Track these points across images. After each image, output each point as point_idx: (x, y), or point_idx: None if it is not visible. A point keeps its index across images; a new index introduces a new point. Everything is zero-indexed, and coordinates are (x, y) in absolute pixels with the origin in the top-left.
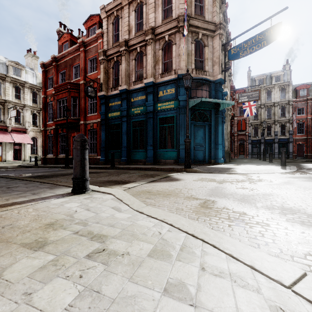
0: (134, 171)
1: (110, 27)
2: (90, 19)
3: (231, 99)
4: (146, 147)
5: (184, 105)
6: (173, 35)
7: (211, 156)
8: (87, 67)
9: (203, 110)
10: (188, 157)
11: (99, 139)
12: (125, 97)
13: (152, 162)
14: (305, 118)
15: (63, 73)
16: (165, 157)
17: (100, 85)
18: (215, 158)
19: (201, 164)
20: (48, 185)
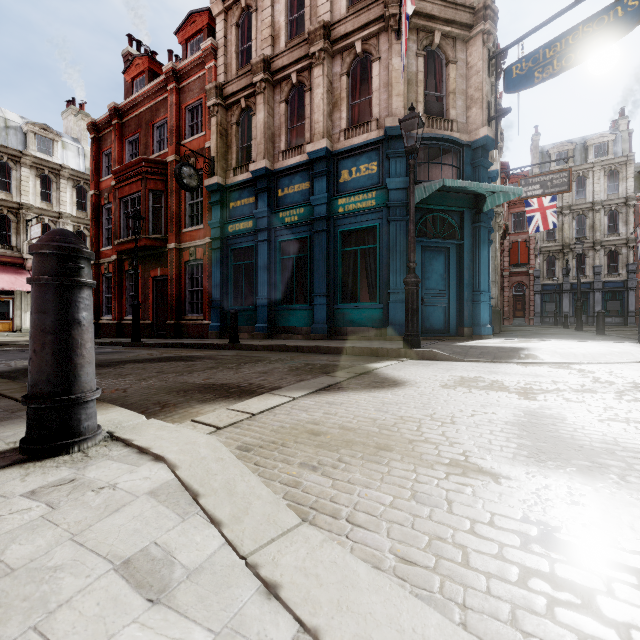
0: (282, 355)
1: (232, 32)
2: (191, 21)
3: None
4: (310, 300)
5: (399, 200)
6: (374, 39)
7: (464, 320)
8: (183, 125)
9: (444, 212)
10: (415, 320)
11: (208, 283)
12: (263, 187)
13: (325, 333)
14: None
15: (133, 142)
16: (356, 322)
17: (209, 163)
18: (472, 323)
19: (440, 337)
20: (1, 404)
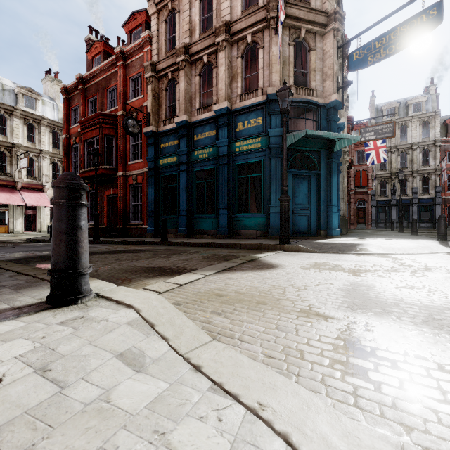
0: (197, 249)
1: (162, 27)
2: (133, 18)
3: None
4: (216, 211)
5: (276, 143)
6: (260, 33)
7: (321, 225)
8: (128, 90)
9: (307, 151)
10: (287, 225)
11: (146, 199)
12: (184, 134)
13: (226, 234)
14: None
15: (93, 101)
16: (248, 226)
17: (147, 117)
18: (326, 227)
19: (304, 237)
20: (23, 278)
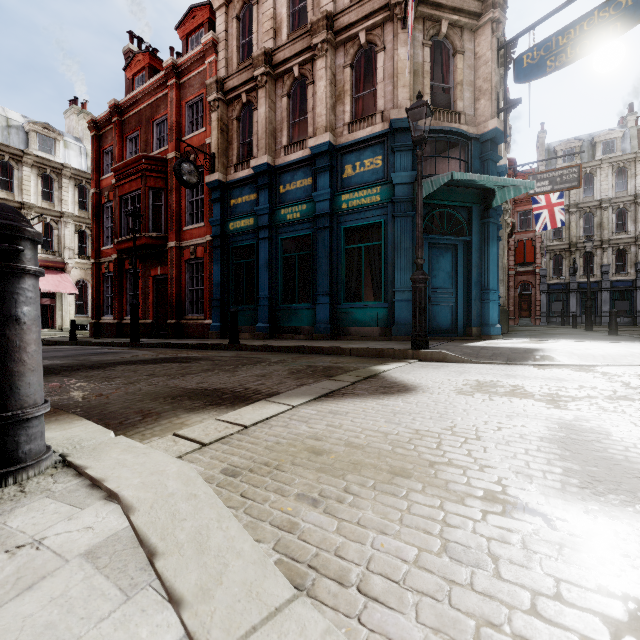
0: (283, 356)
1: (233, 26)
2: (191, 15)
3: None
4: (313, 299)
5: (404, 195)
6: (379, 29)
7: (472, 319)
8: (183, 121)
9: (452, 207)
10: (423, 320)
11: (209, 281)
12: (265, 184)
13: (328, 333)
14: None
15: (133, 140)
16: (360, 322)
17: (210, 160)
18: (480, 323)
19: (447, 337)
20: None
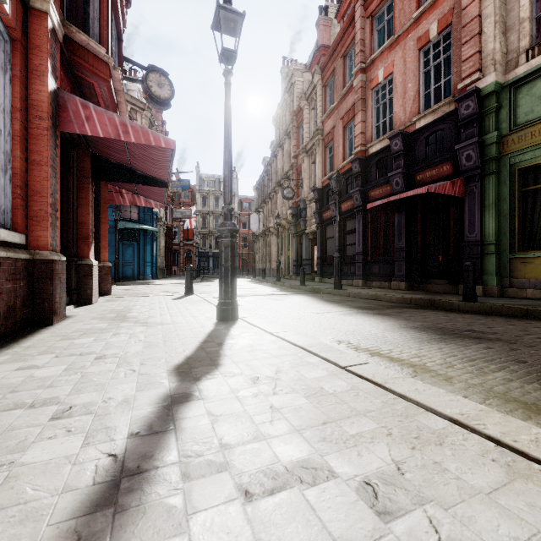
0: None
1: None
2: None
3: (168, 208)
4: None
5: (112, 225)
6: None
7: (140, 273)
8: None
9: (132, 230)
10: (118, 274)
11: None
12: None
13: None
14: (248, 233)
15: None
16: None
17: None
18: (144, 274)
19: (130, 280)
20: None
